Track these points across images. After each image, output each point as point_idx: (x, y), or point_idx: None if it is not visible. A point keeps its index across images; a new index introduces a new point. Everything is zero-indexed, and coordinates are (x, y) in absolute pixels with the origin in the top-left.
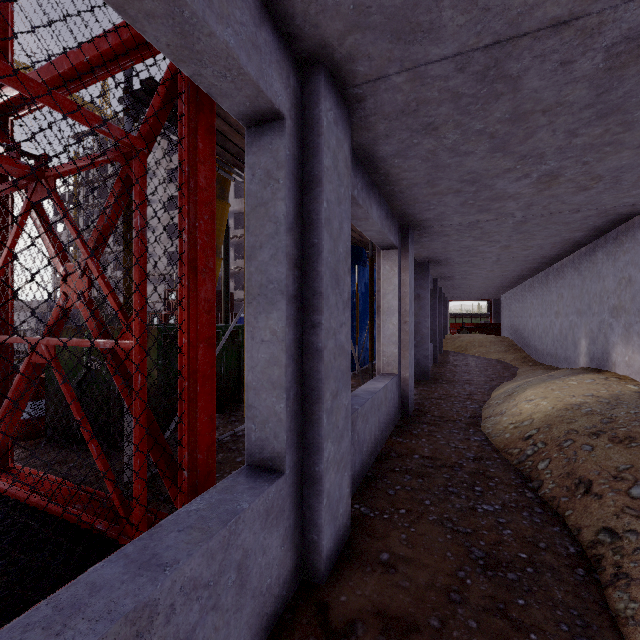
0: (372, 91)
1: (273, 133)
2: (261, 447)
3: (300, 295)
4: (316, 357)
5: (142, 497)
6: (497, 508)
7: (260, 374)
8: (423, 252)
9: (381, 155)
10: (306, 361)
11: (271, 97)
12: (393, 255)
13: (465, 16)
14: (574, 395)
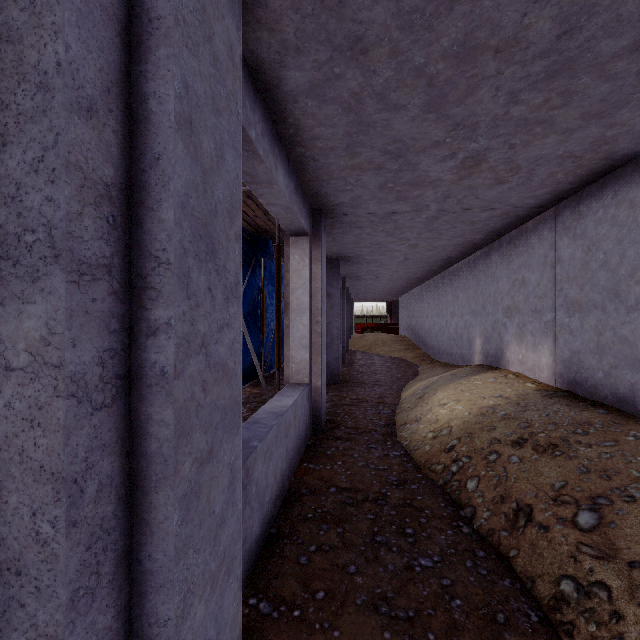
0: None
1: None
2: (5, 624)
3: (122, 266)
4: (159, 394)
5: None
6: (436, 561)
7: (2, 448)
8: (334, 246)
9: (290, 88)
10: (138, 403)
11: None
12: (303, 243)
13: None
14: (485, 397)
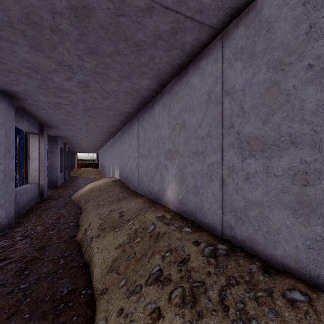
0: (22, 100)
1: None
2: None
3: None
4: (2, 172)
5: None
6: (65, 211)
7: None
8: (54, 134)
9: (27, 109)
10: None
11: None
12: (36, 136)
13: (46, 99)
14: (99, 183)
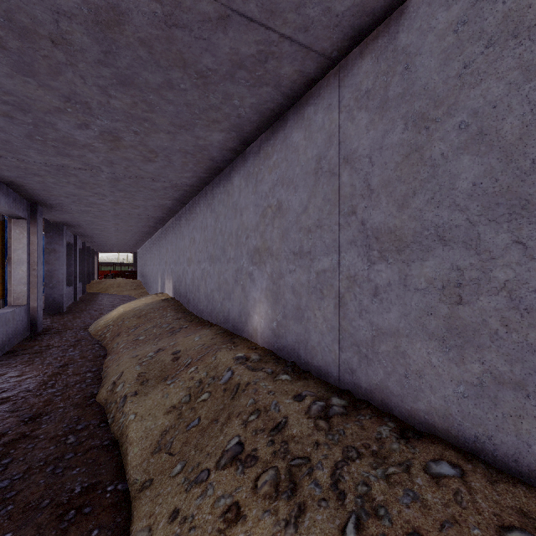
0: None
1: None
2: None
3: None
4: None
5: None
6: (77, 352)
7: None
8: (56, 219)
9: (6, 175)
10: None
11: None
12: (23, 223)
13: (42, 158)
14: (138, 304)
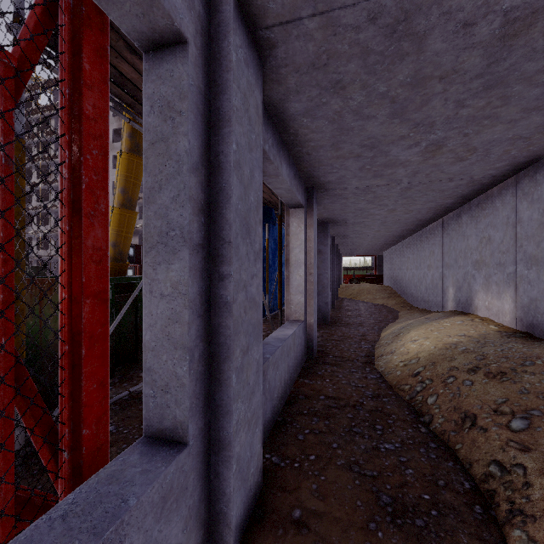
0: (284, 36)
1: (174, 59)
2: (161, 416)
3: (207, 244)
4: (225, 312)
5: (7, 488)
6: (397, 446)
7: (159, 333)
8: (324, 213)
9: (291, 113)
10: (214, 316)
11: (169, 10)
12: (300, 213)
13: None
14: (450, 335)
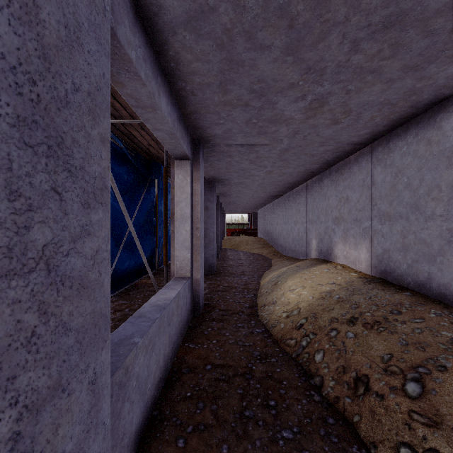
0: None
1: None
2: None
3: None
4: None
5: None
6: (296, 432)
7: None
8: (211, 171)
9: (168, 18)
10: None
11: None
12: (186, 165)
13: None
14: (322, 284)
